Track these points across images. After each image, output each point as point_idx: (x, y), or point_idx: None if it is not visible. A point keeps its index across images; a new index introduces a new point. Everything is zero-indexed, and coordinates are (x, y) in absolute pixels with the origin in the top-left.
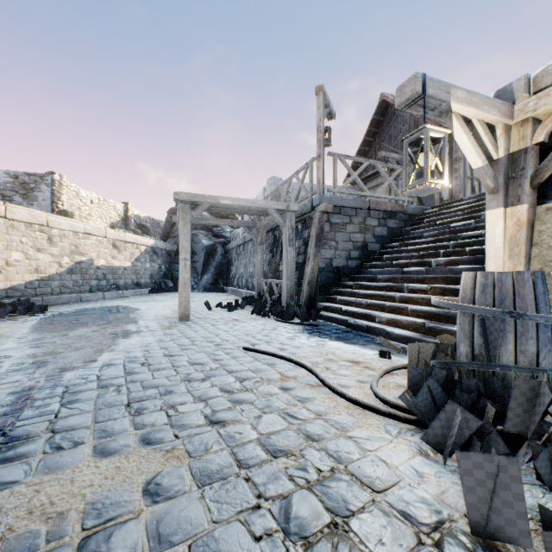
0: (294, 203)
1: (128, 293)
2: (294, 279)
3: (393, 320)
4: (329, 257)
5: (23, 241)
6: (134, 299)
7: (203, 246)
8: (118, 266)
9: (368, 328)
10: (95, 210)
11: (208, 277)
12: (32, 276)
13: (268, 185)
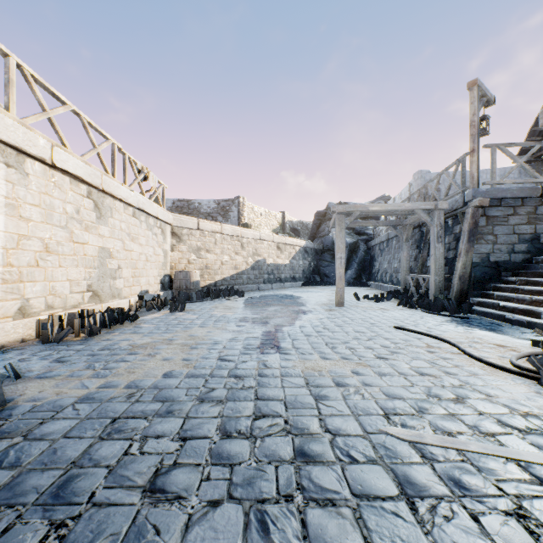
0: (443, 199)
1: (287, 285)
2: (443, 274)
3: None
4: (485, 252)
5: (229, 248)
6: (293, 290)
7: (346, 244)
8: (280, 263)
9: (529, 323)
10: (263, 220)
11: (351, 272)
12: (233, 271)
13: (414, 179)
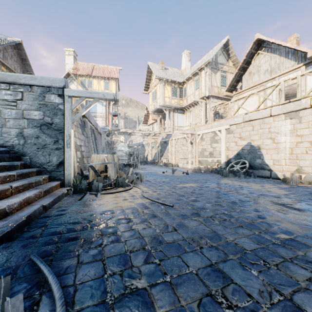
0: None
1: None
2: None
3: (26, 199)
4: None
5: None
6: None
7: None
8: None
9: (30, 216)
10: None
11: None
12: None
13: None
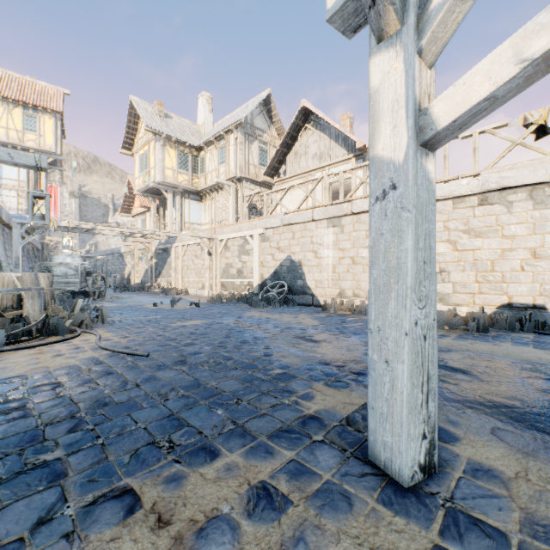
0: None
1: None
2: None
3: None
4: None
5: None
6: None
7: None
8: None
9: None
10: None
11: None
12: None
13: None
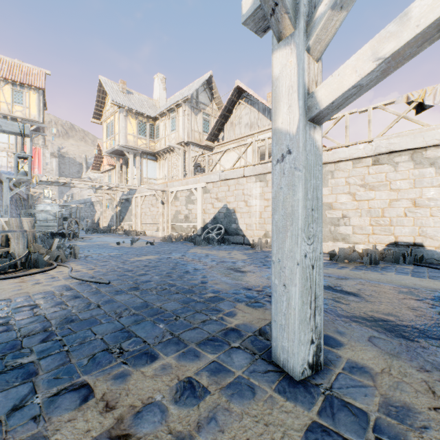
0: None
1: None
2: None
3: None
4: None
5: None
6: None
7: None
8: None
9: None
10: None
11: None
12: None
13: None
